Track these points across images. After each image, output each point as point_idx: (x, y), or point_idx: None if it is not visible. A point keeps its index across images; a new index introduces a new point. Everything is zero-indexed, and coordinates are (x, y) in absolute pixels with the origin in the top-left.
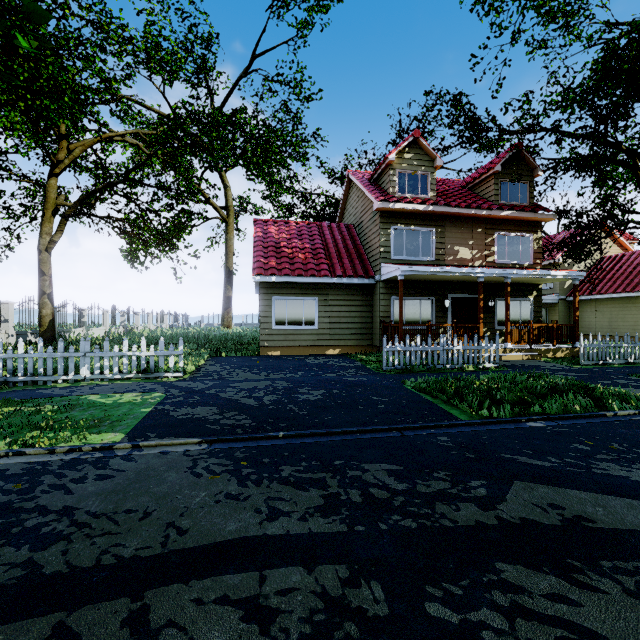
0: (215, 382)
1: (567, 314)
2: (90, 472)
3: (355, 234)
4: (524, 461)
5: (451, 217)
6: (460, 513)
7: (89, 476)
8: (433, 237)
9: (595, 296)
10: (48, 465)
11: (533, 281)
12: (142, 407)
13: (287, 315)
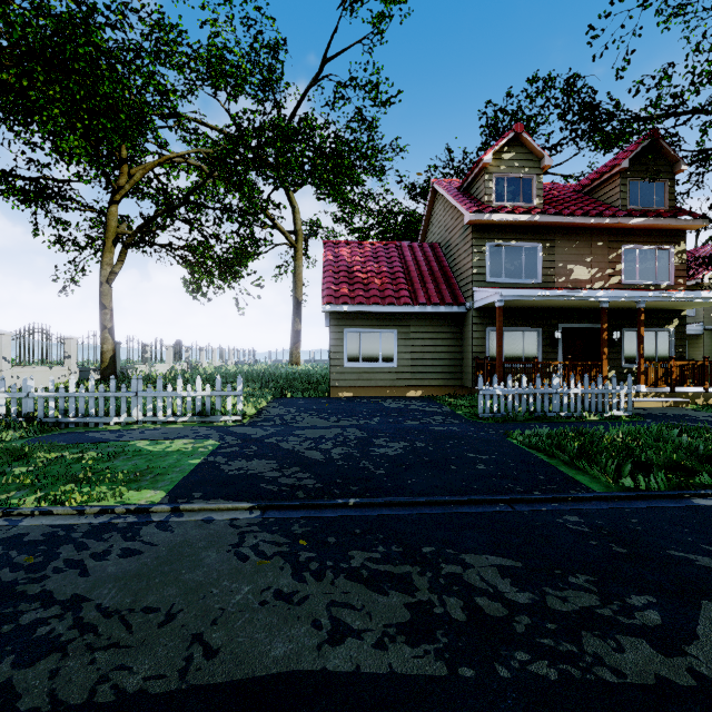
0: (277, 428)
1: None
2: (116, 544)
3: (441, 254)
4: (708, 565)
5: (563, 228)
6: (625, 657)
7: (113, 550)
8: (539, 254)
9: None
10: (72, 530)
11: (674, 306)
12: (191, 458)
13: (361, 350)
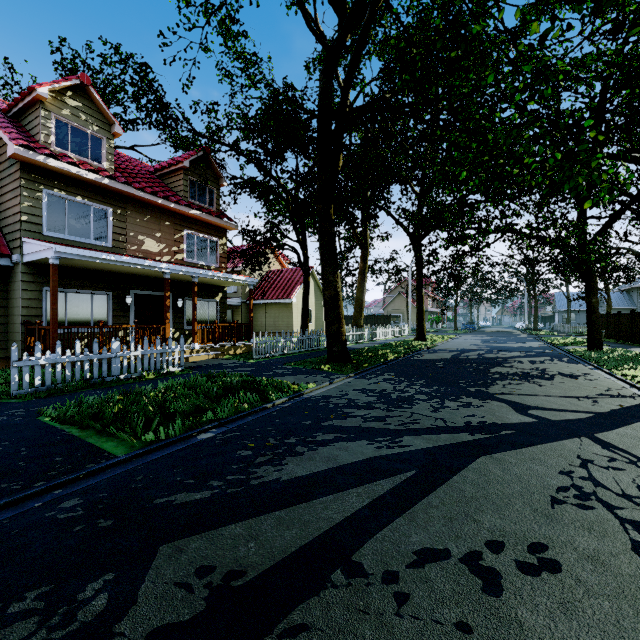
0: None
1: (247, 315)
2: None
3: None
4: (182, 501)
5: (135, 200)
6: None
7: None
8: (111, 218)
9: (266, 301)
10: None
11: (219, 283)
12: None
13: None
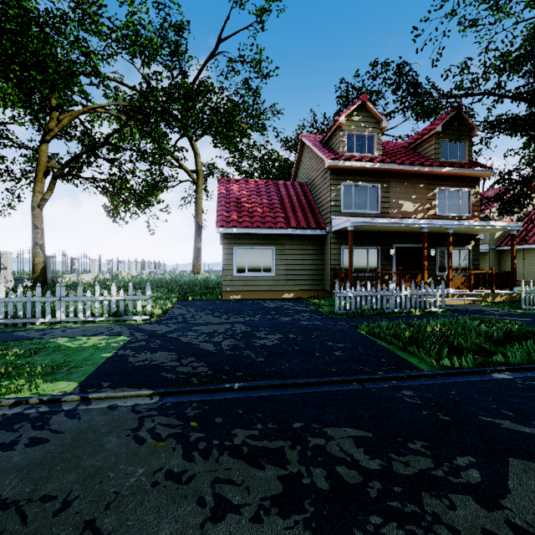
0: (178, 325)
1: (496, 262)
2: (25, 434)
3: (307, 191)
4: (509, 427)
5: (395, 174)
6: (457, 514)
7: (21, 440)
8: (379, 192)
9: (523, 246)
10: None
11: (472, 231)
12: (104, 352)
13: (247, 263)
